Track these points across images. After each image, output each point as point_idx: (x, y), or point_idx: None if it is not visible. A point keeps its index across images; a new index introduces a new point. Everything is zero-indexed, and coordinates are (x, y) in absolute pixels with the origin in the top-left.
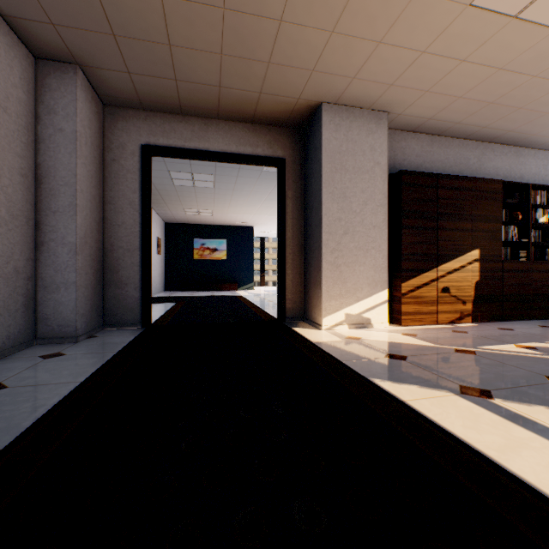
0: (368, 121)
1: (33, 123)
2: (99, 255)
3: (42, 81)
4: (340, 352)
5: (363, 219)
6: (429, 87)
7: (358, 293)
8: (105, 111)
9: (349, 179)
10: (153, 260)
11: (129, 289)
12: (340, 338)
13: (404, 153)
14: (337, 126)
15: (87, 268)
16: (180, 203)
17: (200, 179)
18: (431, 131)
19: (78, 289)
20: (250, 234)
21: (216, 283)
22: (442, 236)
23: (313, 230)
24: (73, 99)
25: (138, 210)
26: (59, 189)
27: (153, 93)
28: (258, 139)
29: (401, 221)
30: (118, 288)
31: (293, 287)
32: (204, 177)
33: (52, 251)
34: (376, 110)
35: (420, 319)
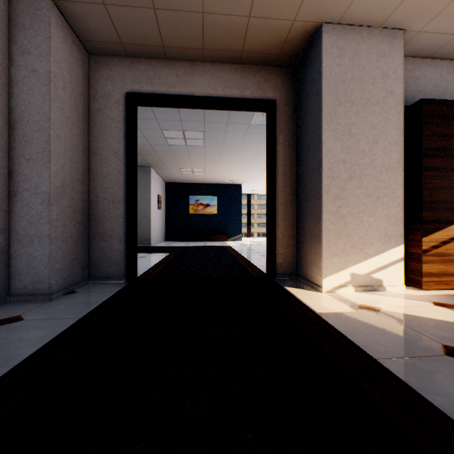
0: (379, 42)
1: (6, 64)
2: (82, 206)
3: (15, 19)
4: (364, 336)
5: (372, 160)
6: None
7: (367, 249)
8: (90, 61)
9: (355, 113)
10: (154, 214)
11: (114, 242)
12: (351, 307)
13: (418, 84)
14: (340, 50)
15: (65, 220)
16: (176, 163)
17: (191, 137)
18: (453, 55)
19: (52, 242)
20: (238, 191)
21: (208, 234)
22: None
23: (309, 176)
24: (46, 38)
25: (122, 160)
26: (32, 134)
27: (133, 31)
28: (246, 80)
29: (422, 161)
30: (103, 241)
31: (285, 241)
32: (194, 134)
33: (26, 202)
34: (389, 28)
35: (447, 282)
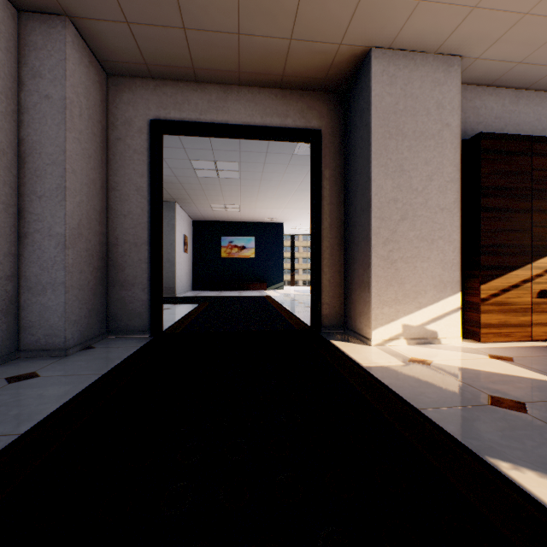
0: (433, 69)
1: (15, 89)
2: (100, 250)
3: (26, 38)
4: (410, 388)
5: (426, 199)
6: (531, 4)
7: (421, 298)
8: (108, 83)
9: (408, 147)
10: (180, 258)
11: (136, 290)
12: (400, 361)
13: (478, 115)
14: (392, 78)
15: (81, 266)
16: (206, 198)
17: (224, 169)
18: (516, 83)
19: (68, 291)
20: (280, 231)
21: (244, 282)
22: (538, 220)
23: (358, 216)
24: (61, 59)
25: (146, 197)
26: (45, 168)
27: (159, 51)
28: (288, 107)
29: (480, 201)
30: (124, 289)
31: (331, 289)
32: (228, 165)
33: (37, 245)
34: (444, 54)
35: (507, 333)
